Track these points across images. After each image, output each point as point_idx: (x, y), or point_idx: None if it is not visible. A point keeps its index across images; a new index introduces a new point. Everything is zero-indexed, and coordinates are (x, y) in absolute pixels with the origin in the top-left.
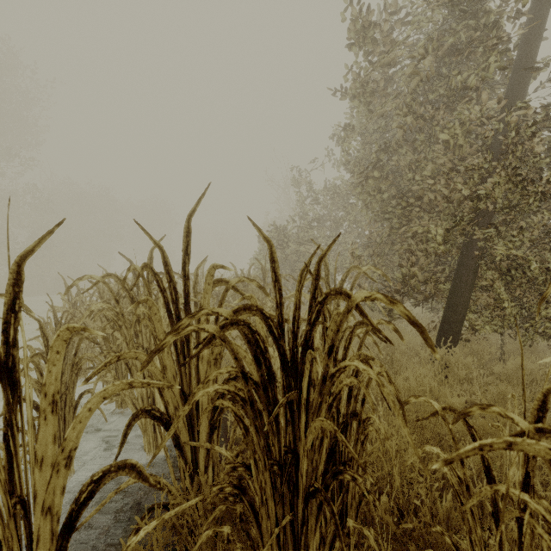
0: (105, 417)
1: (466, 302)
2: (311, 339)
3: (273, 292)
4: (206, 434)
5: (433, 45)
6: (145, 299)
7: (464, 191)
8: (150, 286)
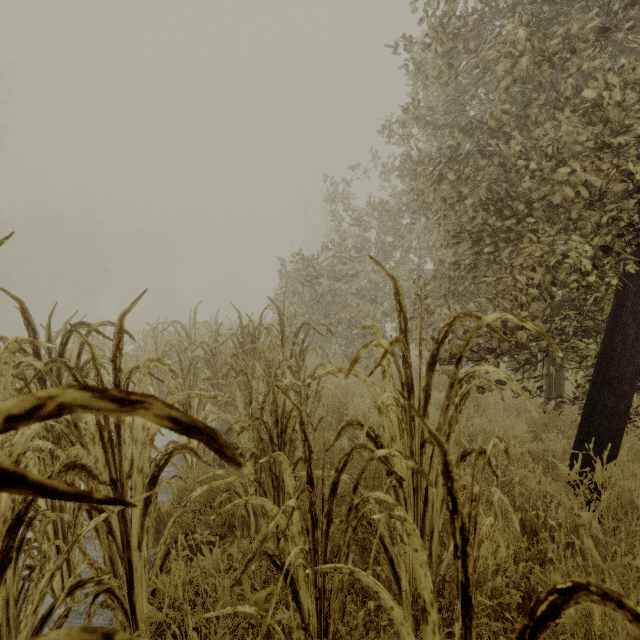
0: None
1: (635, 375)
2: None
3: (295, 354)
4: None
5: None
6: None
7: (638, 176)
8: None
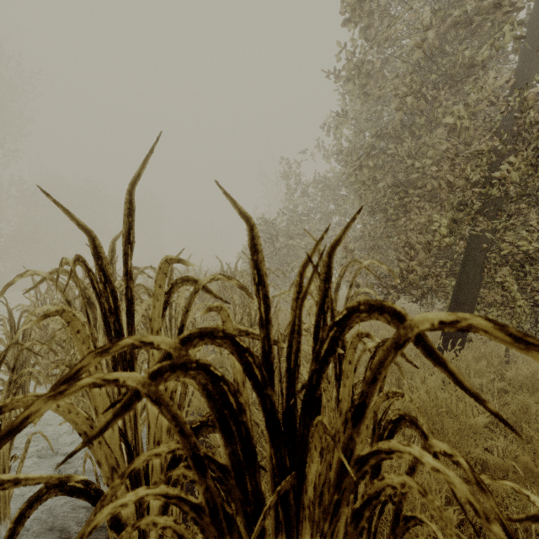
0: (51, 447)
1: (473, 300)
2: (319, 387)
3: None
4: (158, 506)
5: (437, 17)
6: (57, 309)
7: (472, 177)
8: None
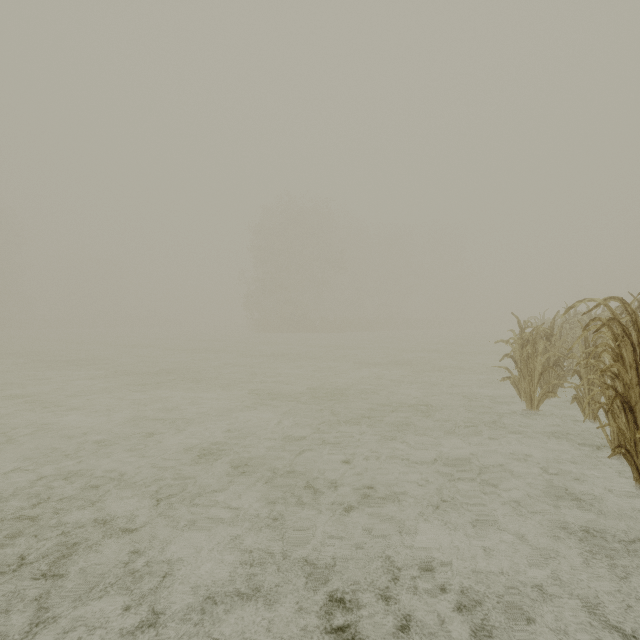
0: None
1: None
2: None
3: None
4: None
5: None
6: None
7: None
8: None
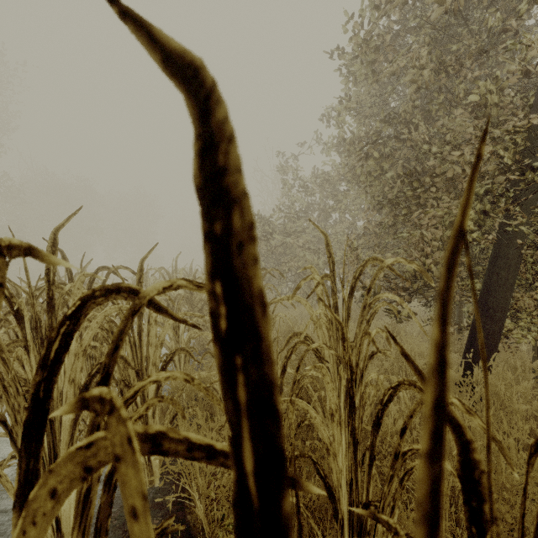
0: None
1: (506, 305)
2: None
3: None
4: None
5: None
6: None
7: (506, 160)
8: (51, 289)
